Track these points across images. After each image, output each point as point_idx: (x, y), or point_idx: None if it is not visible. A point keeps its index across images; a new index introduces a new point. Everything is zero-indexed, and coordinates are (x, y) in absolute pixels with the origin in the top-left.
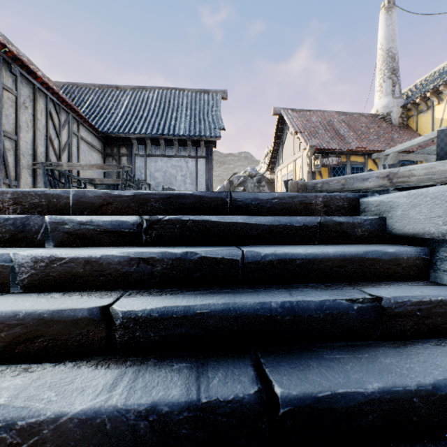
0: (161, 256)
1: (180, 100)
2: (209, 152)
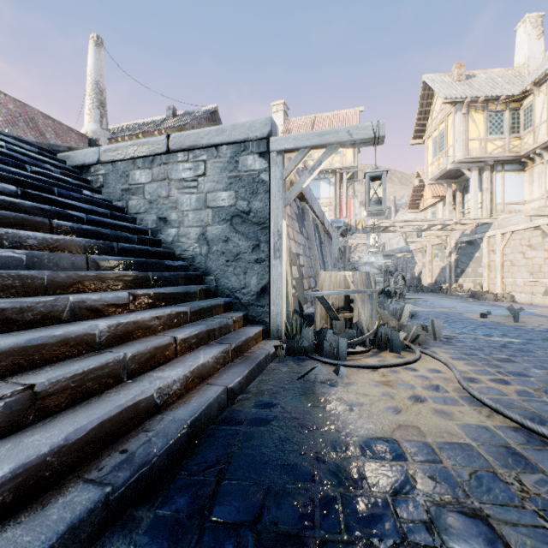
0: None
1: None
2: None
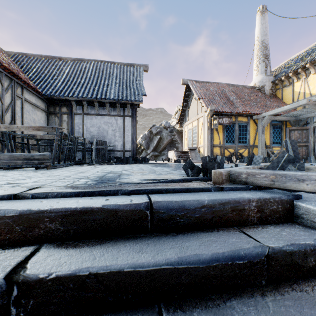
0: None
1: (111, 70)
2: (134, 112)
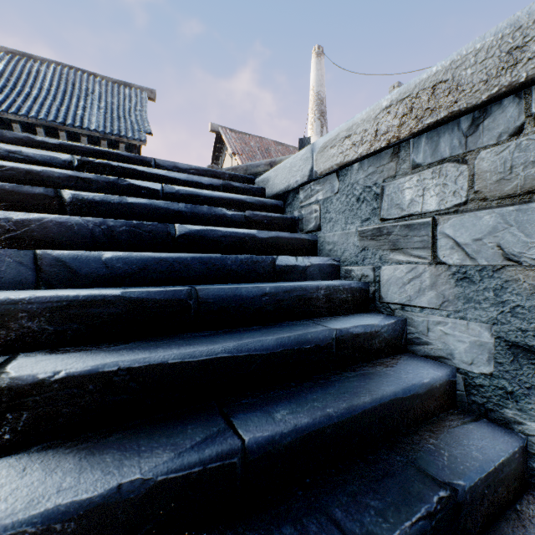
0: (97, 178)
1: (90, 86)
2: None
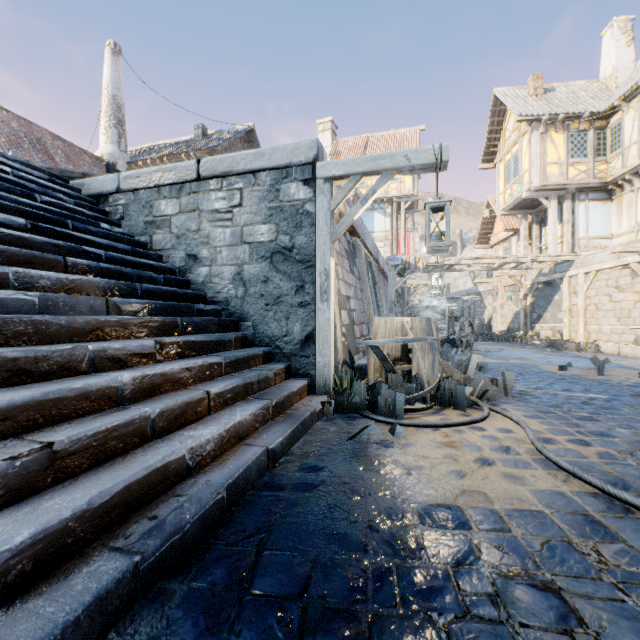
0: None
1: None
2: None
